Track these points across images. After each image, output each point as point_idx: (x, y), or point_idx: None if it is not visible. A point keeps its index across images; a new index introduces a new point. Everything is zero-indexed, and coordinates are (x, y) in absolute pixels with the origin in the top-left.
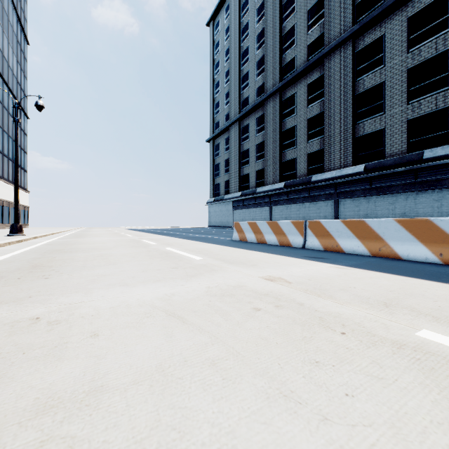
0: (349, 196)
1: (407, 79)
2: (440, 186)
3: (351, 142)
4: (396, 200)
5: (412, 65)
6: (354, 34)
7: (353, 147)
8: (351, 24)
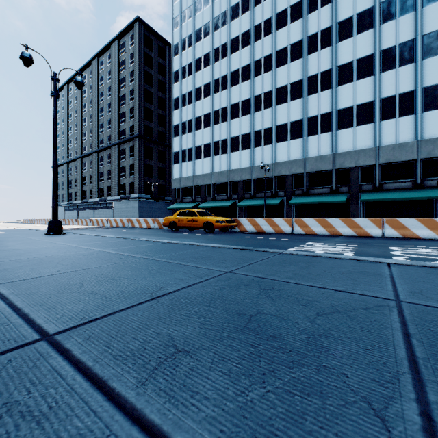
0: (97, 209)
1: (108, 173)
2: (109, 208)
3: (97, 189)
4: (104, 212)
5: (108, 170)
6: (97, 151)
7: (98, 191)
8: (97, 147)
